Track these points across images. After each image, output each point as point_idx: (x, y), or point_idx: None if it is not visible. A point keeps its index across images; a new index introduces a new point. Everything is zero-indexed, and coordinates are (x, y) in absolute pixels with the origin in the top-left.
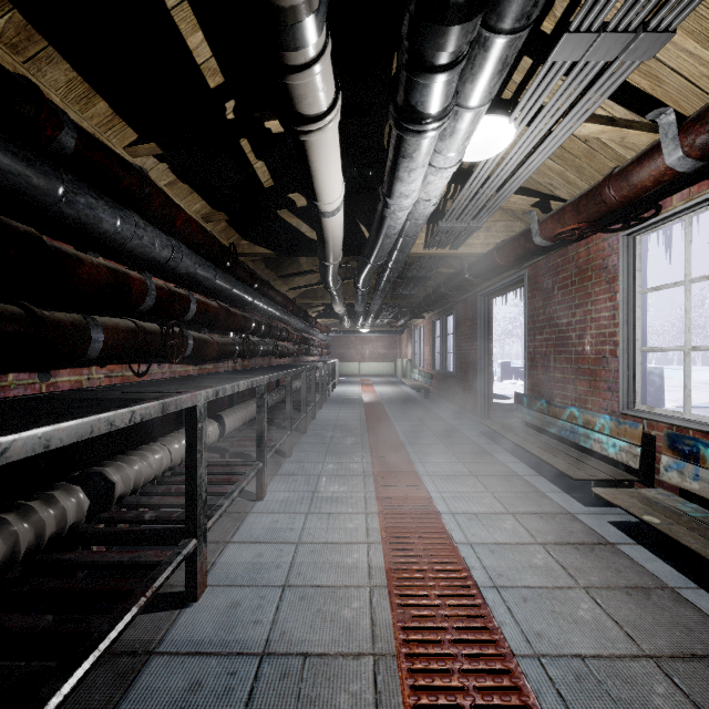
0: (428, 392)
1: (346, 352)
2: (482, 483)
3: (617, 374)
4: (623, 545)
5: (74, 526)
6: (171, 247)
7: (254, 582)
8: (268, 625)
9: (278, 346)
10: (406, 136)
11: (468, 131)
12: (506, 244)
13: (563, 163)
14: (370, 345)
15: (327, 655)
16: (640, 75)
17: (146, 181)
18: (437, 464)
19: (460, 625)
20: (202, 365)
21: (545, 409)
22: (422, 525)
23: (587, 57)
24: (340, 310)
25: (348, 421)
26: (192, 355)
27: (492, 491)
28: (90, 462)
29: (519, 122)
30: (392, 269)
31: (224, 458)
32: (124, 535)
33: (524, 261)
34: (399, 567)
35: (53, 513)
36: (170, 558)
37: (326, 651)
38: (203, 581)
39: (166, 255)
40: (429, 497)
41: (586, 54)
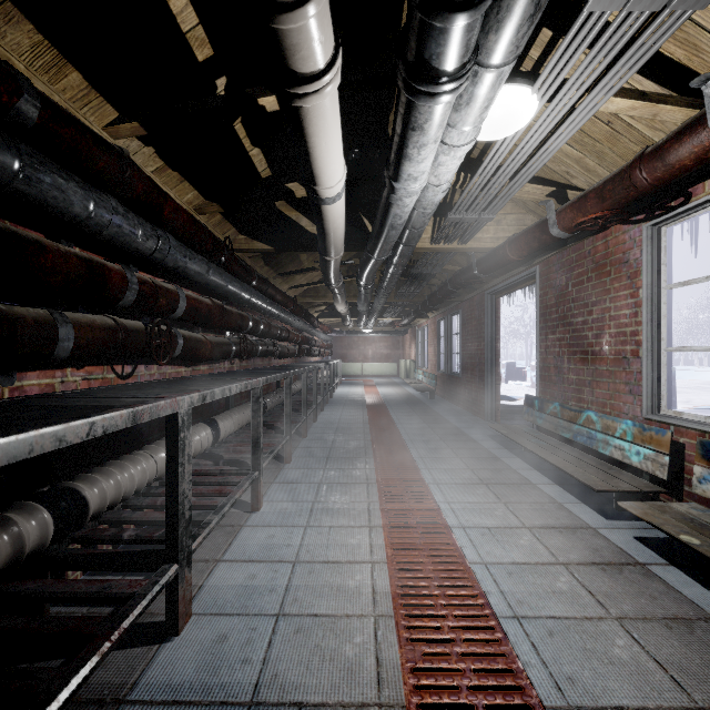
0: (432, 394)
1: (348, 353)
2: (493, 492)
3: (640, 376)
4: (654, 566)
5: (36, 552)
6: (156, 237)
7: (244, 609)
8: (258, 665)
9: (278, 346)
10: (417, 101)
11: (487, 98)
12: (519, 237)
13: (582, 148)
14: (373, 345)
15: (325, 705)
16: (676, 44)
17: (127, 163)
18: (444, 471)
19: (478, 666)
20: (195, 366)
21: (559, 412)
22: (431, 541)
23: (630, 5)
24: (342, 309)
25: (350, 424)
26: (182, 355)
27: (505, 501)
28: (64, 474)
29: (542, 92)
30: (397, 265)
31: (218, 465)
32: (97, 559)
33: (535, 257)
34: (407, 592)
35: (8, 539)
36: (144, 590)
37: (324, 701)
38: (186, 610)
39: (151, 246)
40: (437, 509)
41: (629, 2)
